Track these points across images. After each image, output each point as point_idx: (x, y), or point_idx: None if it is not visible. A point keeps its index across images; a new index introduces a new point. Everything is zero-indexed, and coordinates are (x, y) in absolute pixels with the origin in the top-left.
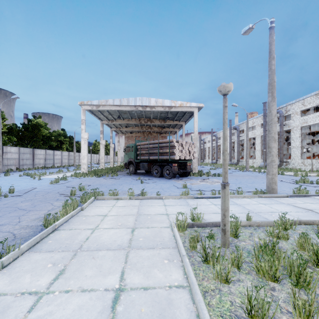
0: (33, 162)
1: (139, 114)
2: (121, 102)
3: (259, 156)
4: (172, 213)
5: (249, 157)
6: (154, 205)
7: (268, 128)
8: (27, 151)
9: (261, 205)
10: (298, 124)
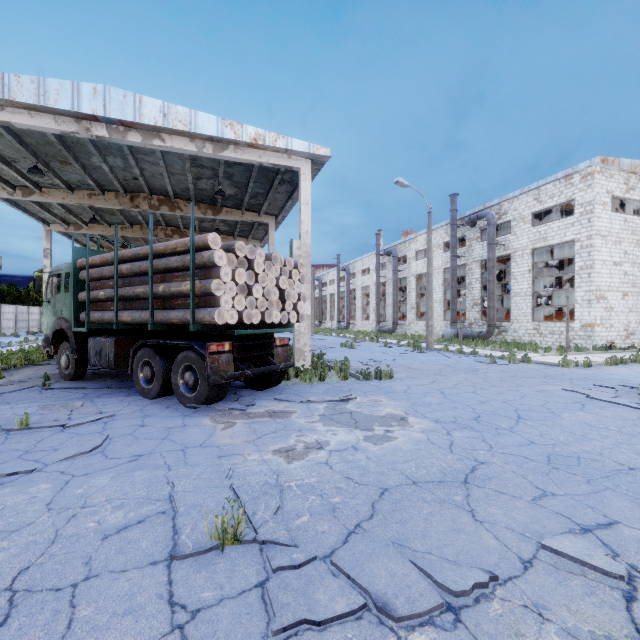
0: None
1: (123, 173)
2: (6, 90)
3: (441, 313)
4: None
5: (418, 315)
6: None
7: None
8: None
9: None
10: (526, 243)
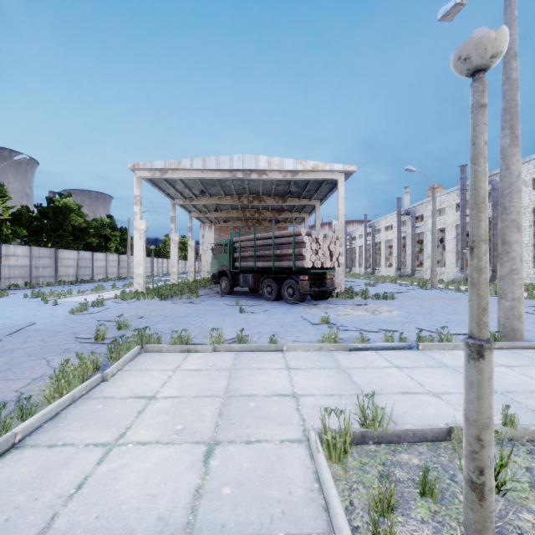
0: (56, 272)
1: (238, 187)
2: (205, 164)
3: (453, 261)
4: (305, 391)
5: None
6: (264, 366)
7: (504, 202)
8: (45, 254)
9: (504, 370)
10: (527, 203)
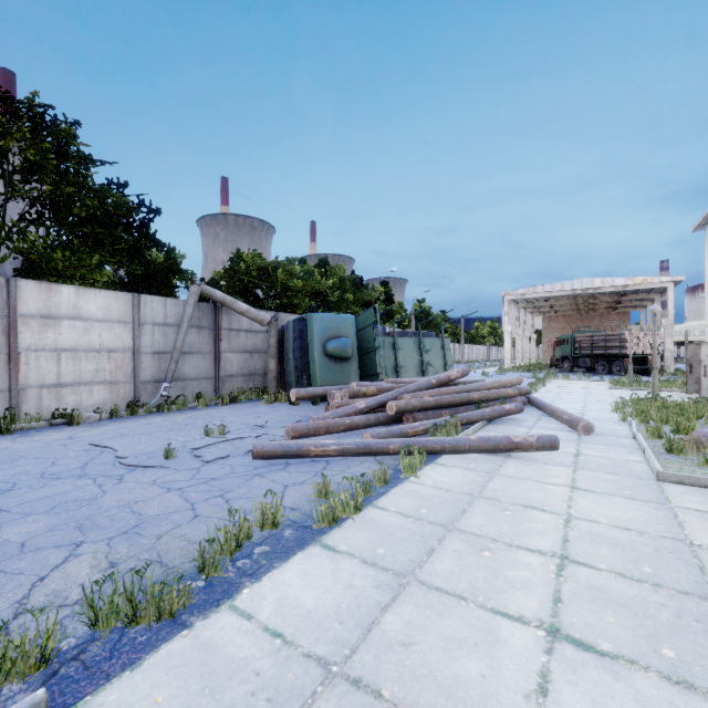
0: None
1: None
2: (553, 288)
3: None
4: None
5: None
6: (598, 382)
7: None
8: None
9: None
10: None
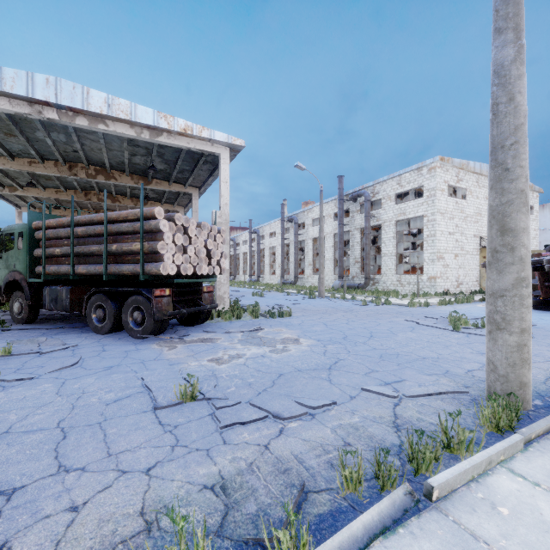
0: None
1: (64, 146)
2: None
3: (331, 269)
4: None
5: (314, 271)
6: None
7: (504, 159)
8: None
9: None
10: (392, 216)
